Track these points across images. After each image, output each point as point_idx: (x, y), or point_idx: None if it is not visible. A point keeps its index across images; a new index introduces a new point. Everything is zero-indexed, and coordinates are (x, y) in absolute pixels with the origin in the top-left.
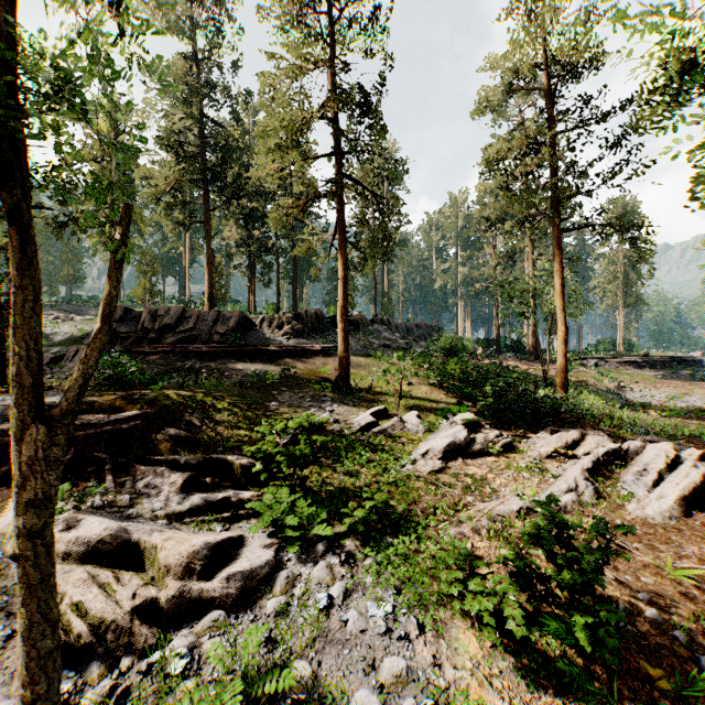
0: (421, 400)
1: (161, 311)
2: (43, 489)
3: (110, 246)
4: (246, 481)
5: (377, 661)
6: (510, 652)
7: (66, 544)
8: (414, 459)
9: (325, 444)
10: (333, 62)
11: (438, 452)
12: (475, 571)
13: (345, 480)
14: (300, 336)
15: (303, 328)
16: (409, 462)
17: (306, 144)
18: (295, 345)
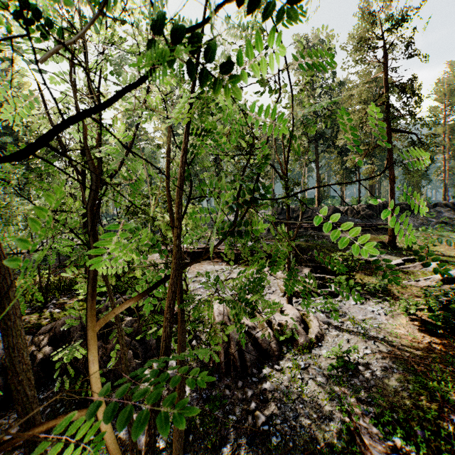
0: (449, 257)
1: (296, 208)
2: (290, 252)
3: (301, 208)
4: (332, 275)
5: (366, 315)
6: (418, 326)
7: (283, 276)
8: (418, 280)
9: (365, 264)
10: (384, 71)
11: (437, 279)
12: (421, 312)
13: (375, 281)
14: (370, 218)
15: (373, 213)
16: (413, 280)
17: (367, 123)
18: (365, 223)
